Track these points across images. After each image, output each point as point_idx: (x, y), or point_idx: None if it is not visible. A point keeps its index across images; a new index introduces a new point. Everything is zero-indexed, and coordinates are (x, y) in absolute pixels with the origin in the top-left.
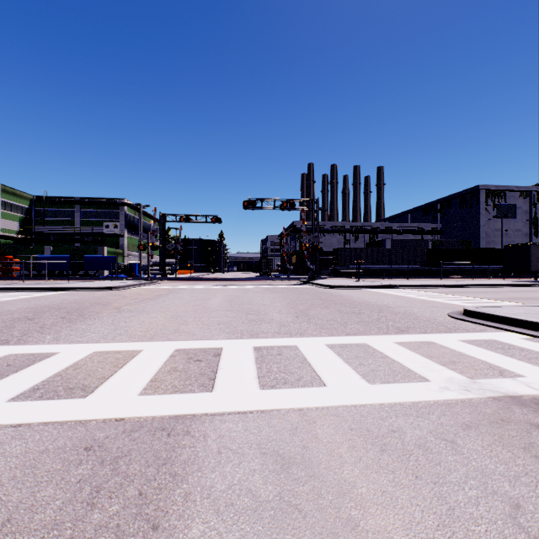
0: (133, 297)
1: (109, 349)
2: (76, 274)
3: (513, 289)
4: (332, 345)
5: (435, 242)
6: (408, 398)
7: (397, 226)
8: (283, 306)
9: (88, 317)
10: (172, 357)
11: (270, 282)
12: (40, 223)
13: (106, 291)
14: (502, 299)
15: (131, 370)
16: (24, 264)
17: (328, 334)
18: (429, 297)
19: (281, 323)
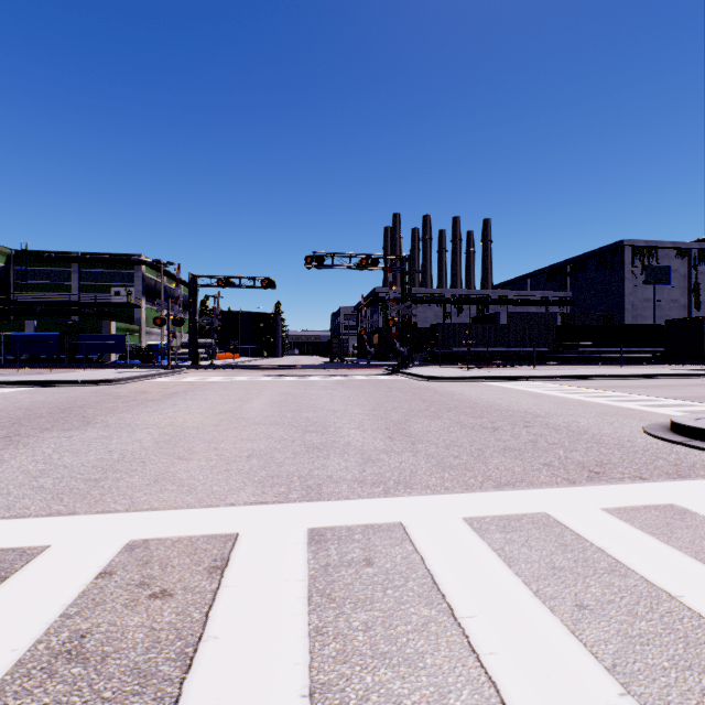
0: (129, 398)
1: None
2: (70, 360)
3: (689, 381)
4: (479, 523)
5: (566, 317)
6: None
7: (513, 294)
8: (365, 413)
9: (18, 440)
10: (100, 579)
11: (344, 371)
12: (22, 288)
13: (96, 387)
14: (695, 399)
15: None
16: None
17: (459, 486)
18: (583, 396)
19: (365, 455)
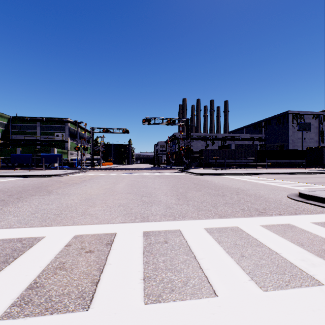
0: (65, 182)
1: (14, 237)
2: (36, 166)
3: (315, 175)
4: (210, 230)
5: (261, 146)
6: (318, 322)
7: (237, 136)
8: (168, 189)
9: (22, 199)
10: (66, 247)
11: (160, 171)
12: (15, 133)
13: (50, 178)
14: (315, 183)
15: (17, 269)
16: (3, 159)
17: (204, 217)
18: (265, 182)
19: (167, 205)
